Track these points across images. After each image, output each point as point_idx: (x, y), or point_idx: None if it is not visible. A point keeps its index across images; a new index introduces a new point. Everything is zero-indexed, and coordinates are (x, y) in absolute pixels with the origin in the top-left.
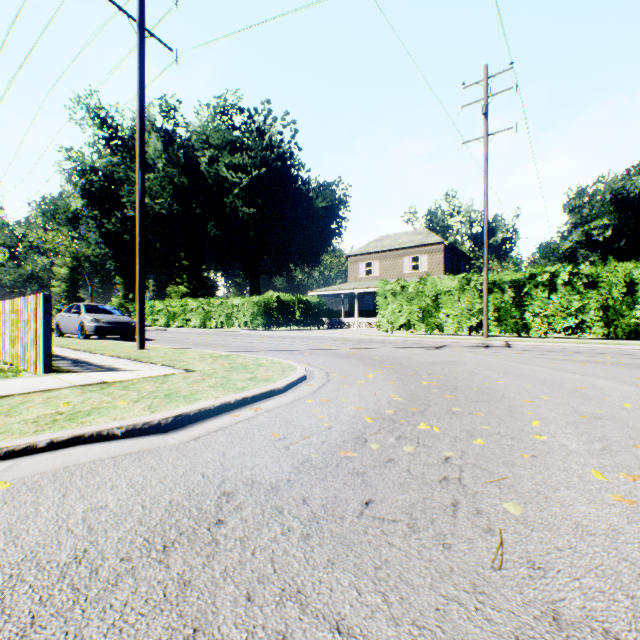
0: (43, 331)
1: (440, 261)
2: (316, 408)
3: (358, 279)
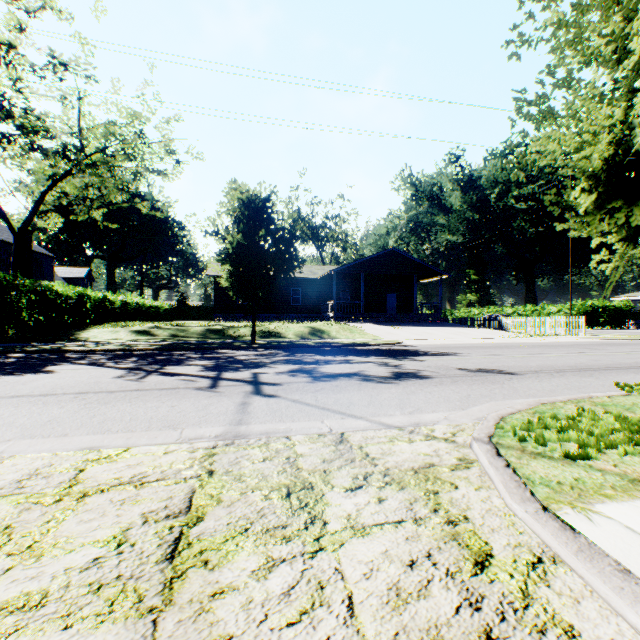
0: (583, 325)
1: None
2: None
3: None
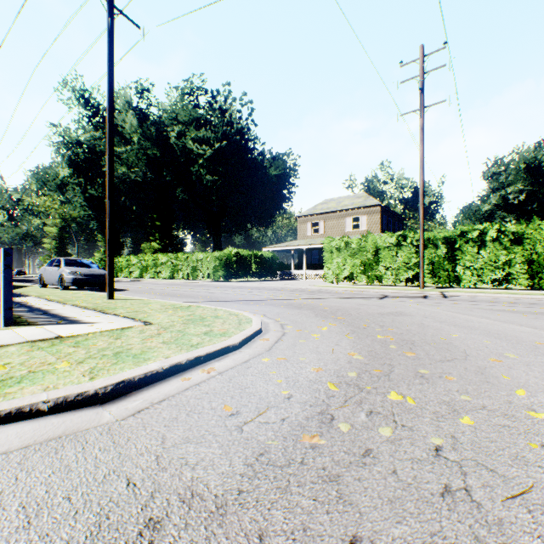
0: (3, 285)
1: (378, 221)
2: (273, 369)
3: (306, 237)
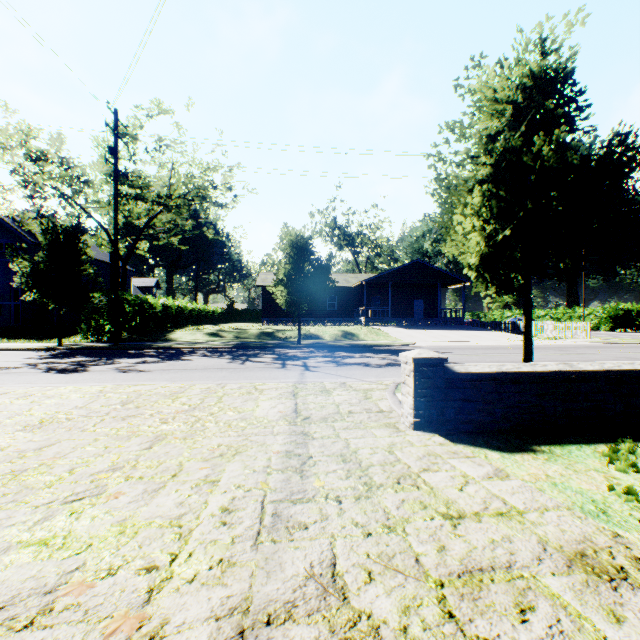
0: (588, 330)
1: None
2: None
3: None
